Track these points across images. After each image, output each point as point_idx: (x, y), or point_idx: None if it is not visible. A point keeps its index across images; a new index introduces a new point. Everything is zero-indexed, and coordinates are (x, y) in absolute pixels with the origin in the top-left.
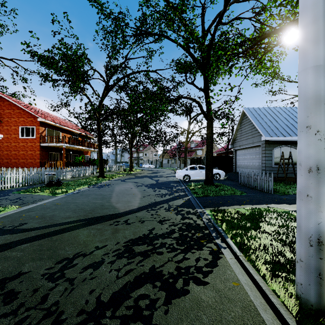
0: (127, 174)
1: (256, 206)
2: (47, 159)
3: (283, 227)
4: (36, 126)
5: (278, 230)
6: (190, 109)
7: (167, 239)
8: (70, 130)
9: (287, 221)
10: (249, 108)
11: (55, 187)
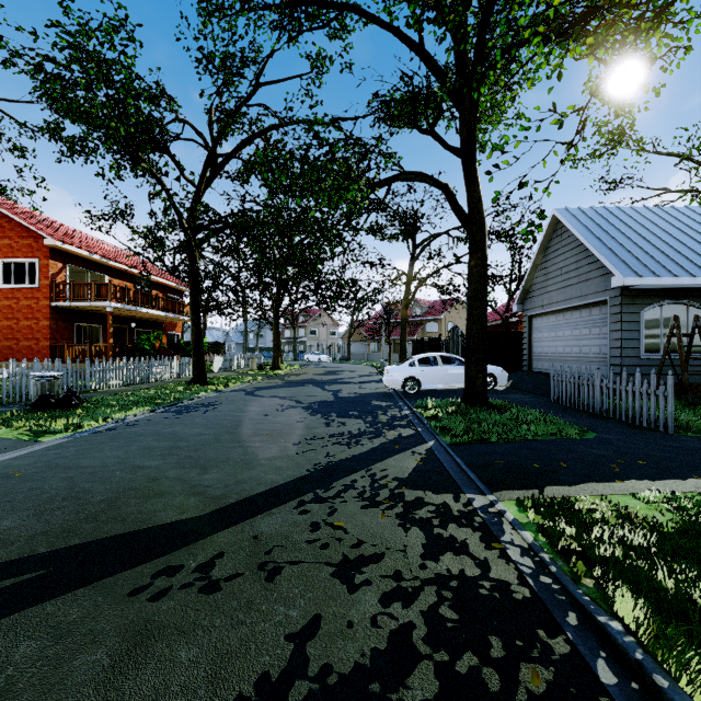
0: (266, 376)
1: (668, 485)
2: (70, 339)
3: None
4: (40, 258)
5: None
6: (414, 223)
7: None
8: (130, 271)
9: None
10: (570, 210)
11: (55, 411)
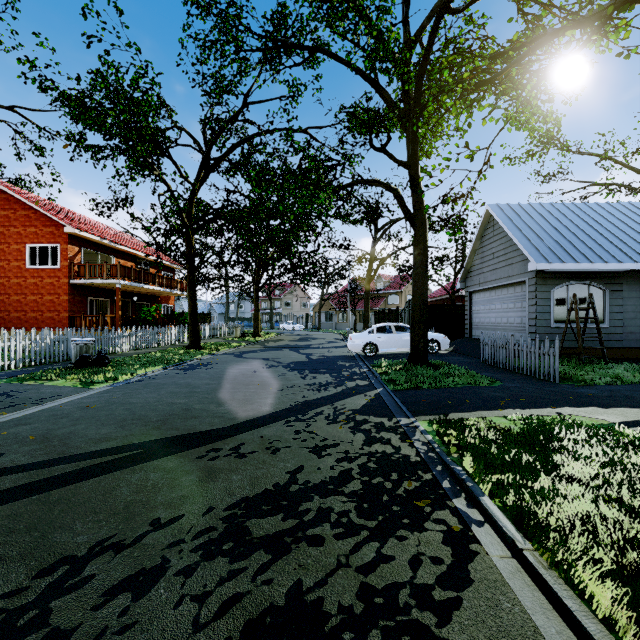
0: (249, 342)
1: (530, 412)
2: (84, 311)
3: (614, 467)
4: (61, 243)
5: (602, 474)
6: (376, 211)
7: (333, 499)
8: (132, 253)
9: (614, 448)
10: (500, 206)
11: (92, 368)
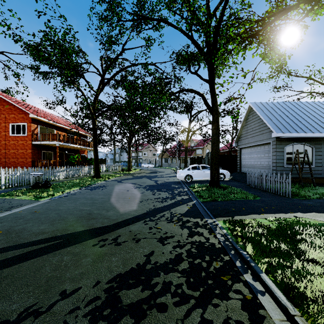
0: (125, 174)
1: (279, 215)
2: (40, 158)
3: None
4: (27, 123)
5: None
6: (190, 106)
7: (172, 275)
8: (65, 128)
9: None
10: (256, 103)
11: (41, 189)
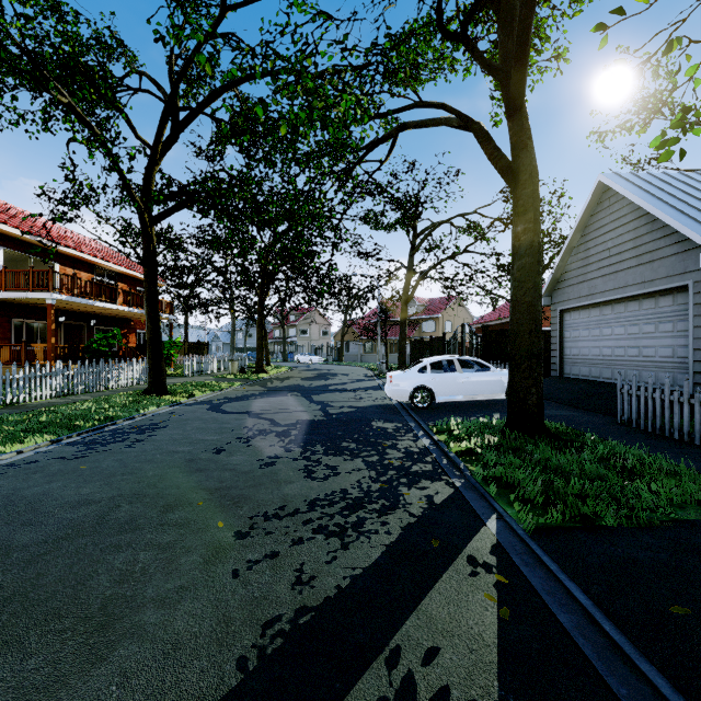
0: (246, 381)
1: None
2: (5, 338)
3: None
4: None
5: None
6: (416, 207)
7: None
8: (87, 259)
9: None
10: (622, 175)
11: None
